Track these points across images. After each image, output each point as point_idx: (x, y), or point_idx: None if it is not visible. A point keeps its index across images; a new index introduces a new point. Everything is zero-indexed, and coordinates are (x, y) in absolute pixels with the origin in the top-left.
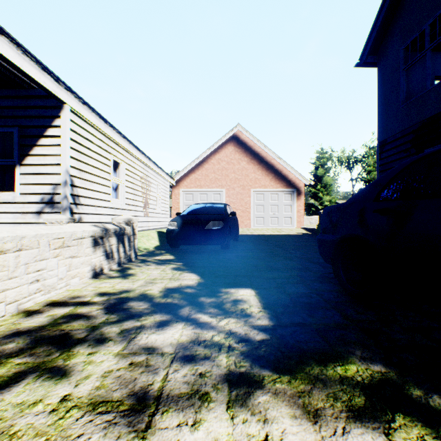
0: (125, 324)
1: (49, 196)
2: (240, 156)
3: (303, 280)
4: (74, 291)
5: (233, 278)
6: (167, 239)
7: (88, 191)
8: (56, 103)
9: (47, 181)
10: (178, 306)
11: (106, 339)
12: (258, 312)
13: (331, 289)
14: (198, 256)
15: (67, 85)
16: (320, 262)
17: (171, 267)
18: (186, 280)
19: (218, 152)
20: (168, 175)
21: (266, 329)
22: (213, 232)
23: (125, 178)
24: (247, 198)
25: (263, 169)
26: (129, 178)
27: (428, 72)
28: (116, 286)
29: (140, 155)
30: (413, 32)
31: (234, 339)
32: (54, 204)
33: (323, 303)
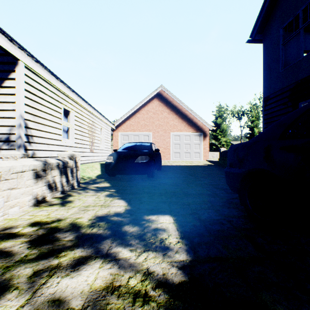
0: (41, 262)
1: (6, 135)
2: (162, 108)
3: (213, 205)
4: (9, 221)
5: (155, 204)
6: (105, 170)
7: (41, 132)
8: (11, 59)
9: (4, 123)
10: (101, 237)
11: (11, 287)
12: (176, 243)
13: (238, 214)
14: (128, 184)
15: (20, 44)
16: (224, 188)
17: (105, 194)
18: (115, 207)
19: (147, 105)
20: (109, 121)
21: (184, 266)
22: (141, 164)
23: (74, 122)
24: (167, 139)
25: (179, 118)
26: (77, 122)
27: (301, 45)
28: (52, 214)
29: (86, 105)
30: (290, 16)
31: (151, 283)
32: (10, 142)
33: (234, 231)
